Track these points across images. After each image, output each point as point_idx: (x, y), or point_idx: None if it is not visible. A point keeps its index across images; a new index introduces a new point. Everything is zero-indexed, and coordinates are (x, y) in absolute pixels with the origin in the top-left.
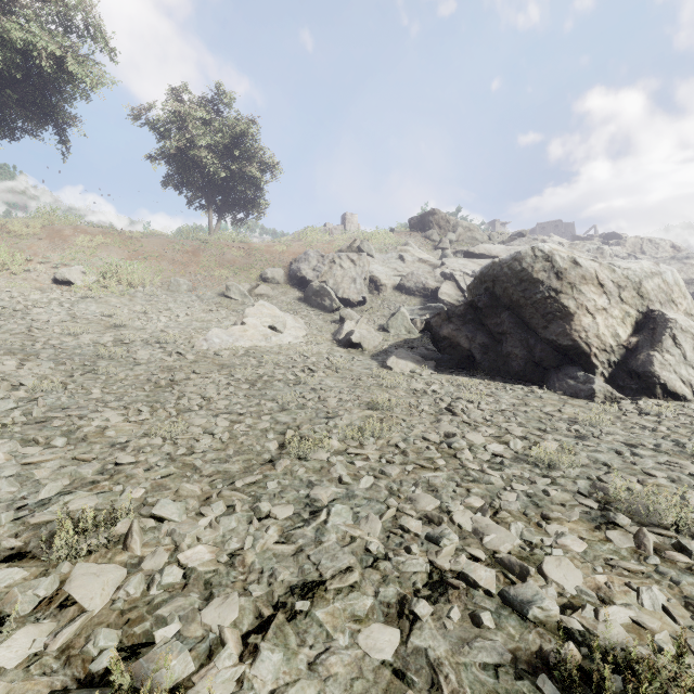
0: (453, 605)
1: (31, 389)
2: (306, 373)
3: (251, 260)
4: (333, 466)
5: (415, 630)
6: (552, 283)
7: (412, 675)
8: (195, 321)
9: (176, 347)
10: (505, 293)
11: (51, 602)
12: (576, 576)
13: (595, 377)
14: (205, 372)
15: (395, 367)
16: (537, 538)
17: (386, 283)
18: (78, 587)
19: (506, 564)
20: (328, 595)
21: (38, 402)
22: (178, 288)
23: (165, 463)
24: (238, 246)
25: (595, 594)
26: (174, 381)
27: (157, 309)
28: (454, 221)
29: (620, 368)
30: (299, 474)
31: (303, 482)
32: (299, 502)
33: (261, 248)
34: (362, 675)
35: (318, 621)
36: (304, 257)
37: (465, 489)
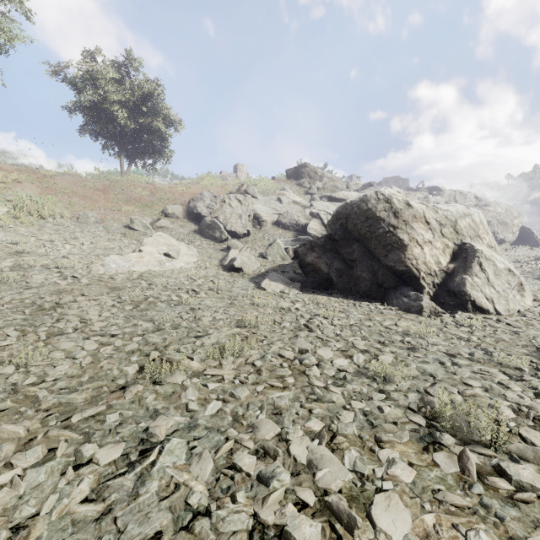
0: None
1: None
2: (190, 294)
3: (155, 198)
4: (184, 391)
5: None
6: (391, 220)
7: None
8: (98, 248)
9: (73, 272)
10: (355, 228)
11: None
12: (405, 520)
13: (423, 296)
14: (94, 294)
15: (268, 288)
16: (369, 467)
17: (267, 219)
18: None
19: (335, 511)
20: None
21: None
22: (86, 220)
23: (4, 396)
24: (144, 186)
25: None
26: (59, 303)
27: (64, 238)
28: (321, 173)
29: (442, 288)
30: (148, 401)
31: (148, 411)
32: (135, 438)
33: (164, 189)
34: None
35: None
36: (200, 197)
37: (308, 410)
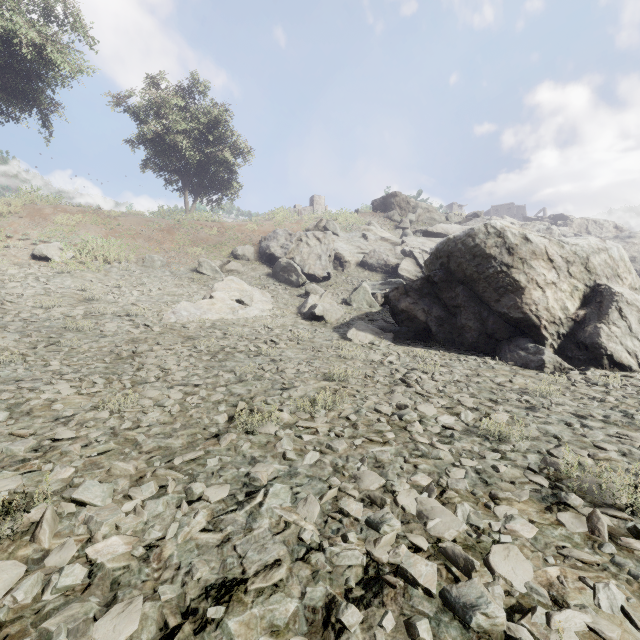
0: (388, 610)
1: None
2: (268, 345)
3: (223, 238)
4: (279, 441)
5: None
6: (504, 258)
7: None
8: (167, 295)
9: (144, 320)
10: (460, 268)
11: None
12: (526, 569)
13: (545, 349)
14: (169, 344)
15: (355, 338)
16: (484, 522)
17: (350, 260)
18: None
19: (450, 555)
20: (247, 598)
21: None
22: (152, 264)
23: (106, 438)
24: (211, 225)
25: (547, 592)
26: (136, 352)
27: (131, 284)
28: (414, 203)
29: (569, 339)
30: (244, 449)
31: (245, 458)
32: (237, 481)
33: (233, 227)
34: None
35: (229, 634)
36: (273, 235)
37: (413, 465)
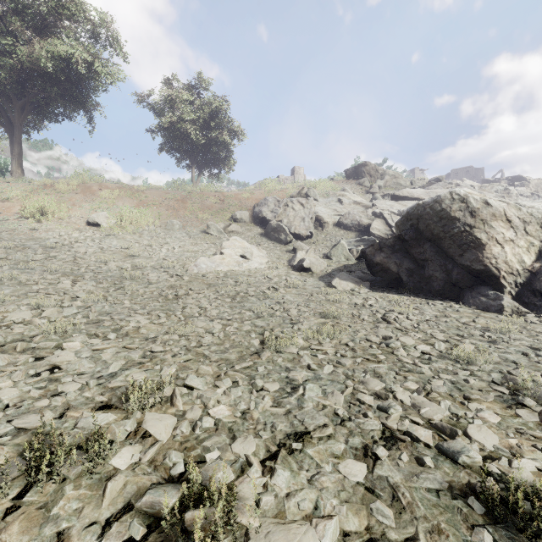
0: (402, 452)
1: (85, 300)
2: (271, 290)
3: (224, 205)
4: (302, 357)
5: (377, 465)
6: (467, 220)
7: (378, 491)
8: (186, 252)
9: (175, 271)
10: (428, 228)
11: (135, 434)
12: (493, 438)
13: (504, 295)
14: (198, 289)
15: (338, 286)
16: (461, 412)
17: (328, 221)
18: (151, 426)
19: (439, 427)
20: (313, 441)
21: (91, 309)
22: (172, 228)
23: (184, 352)
24: (214, 195)
25: (509, 451)
26: (177, 295)
27: (159, 243)
28: (382, 171)
29: (525, 288)
30: (278, 362)
31: (282, 367)
32: (282, 381)
33: (232, 196)
34: (344, 489)
35: (309, 456)
36: (264, 202)
37: (403, 376)
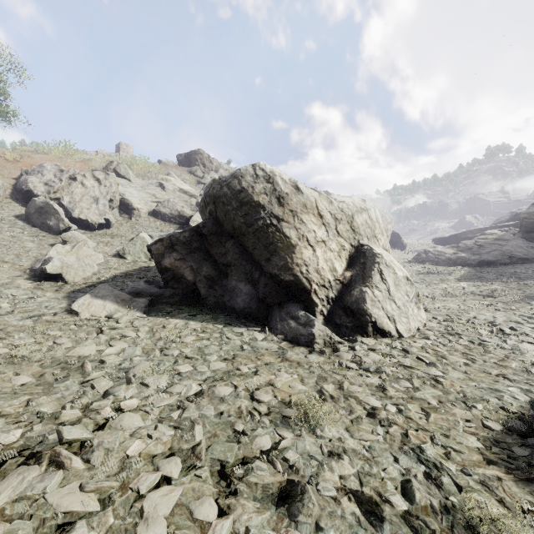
0: None
1: None
2: None
3: None
4: None
5: None
6: (274, 209)
7: None
8: None
9: None
10: (227, 218)
11: None
12: None
13: (315, 319)
14: None
15: (84, 311)
16: None
17: (139, 207)
18: None
19: None
20: None
21: None
22: None
23: None
24: None
25: None
26: None
27: None
28: (217, 163)
29: (337, 304)
30: None
31: None
32: None
33: None
34: None
35: None
36: (37, 169)
37: None
